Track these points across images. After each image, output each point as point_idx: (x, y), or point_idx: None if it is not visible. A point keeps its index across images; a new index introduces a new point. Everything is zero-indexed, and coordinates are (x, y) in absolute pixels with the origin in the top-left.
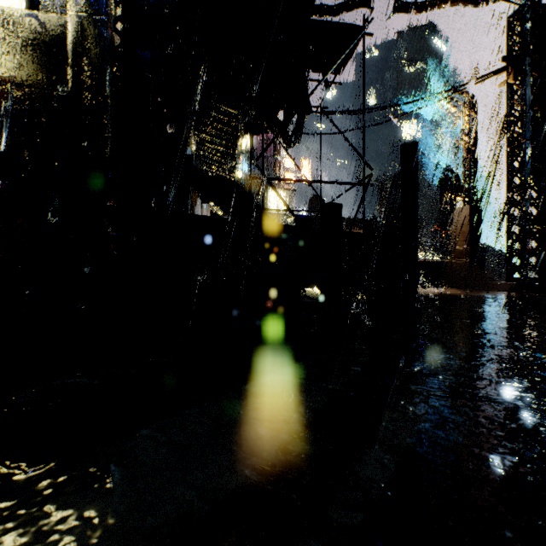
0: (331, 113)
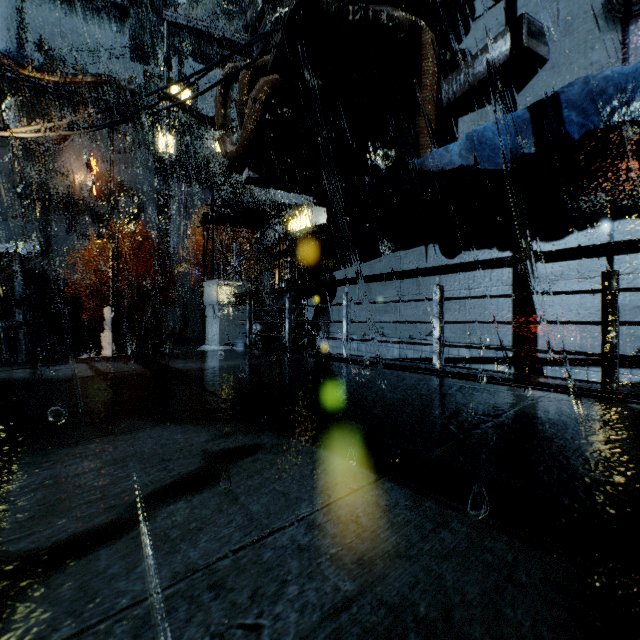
0: (165, 87)
